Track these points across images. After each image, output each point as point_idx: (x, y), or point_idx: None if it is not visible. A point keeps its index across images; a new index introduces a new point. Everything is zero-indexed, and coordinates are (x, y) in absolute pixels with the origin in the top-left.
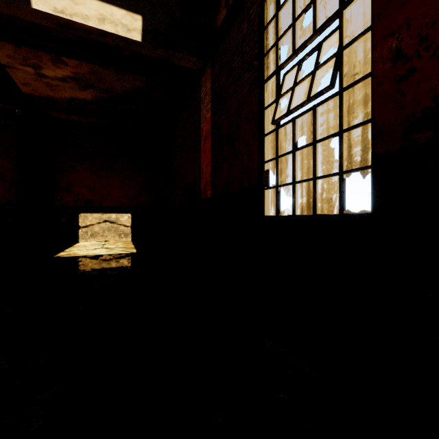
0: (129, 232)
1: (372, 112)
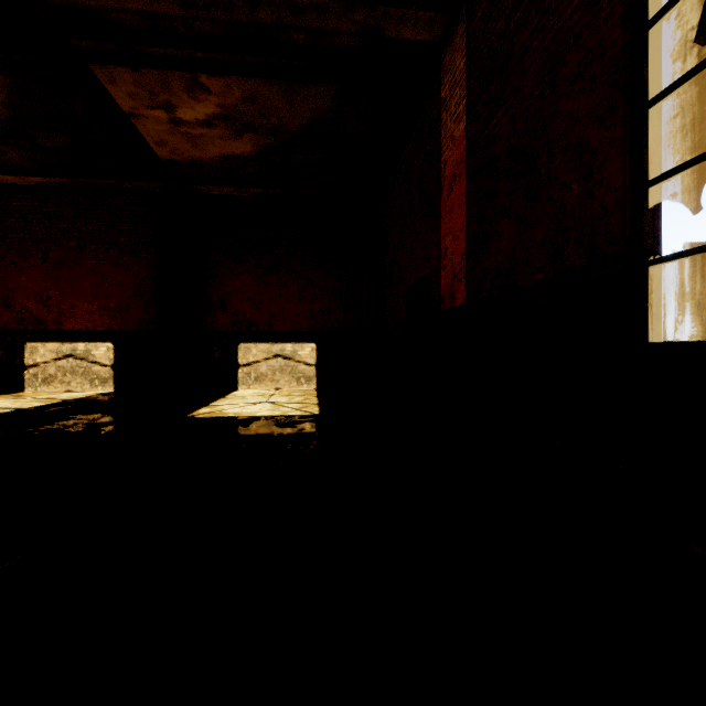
0: (314, 374)
1: None
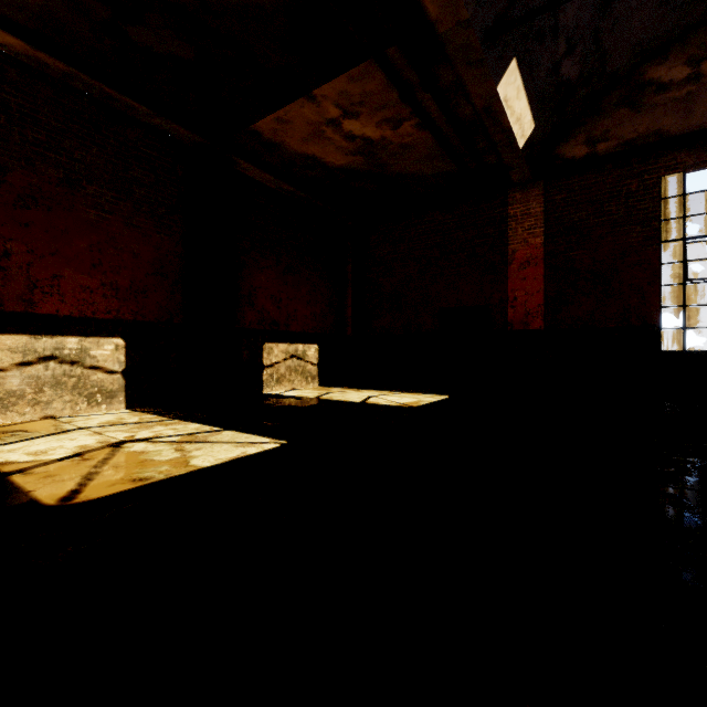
0: (316, 373)
1: None
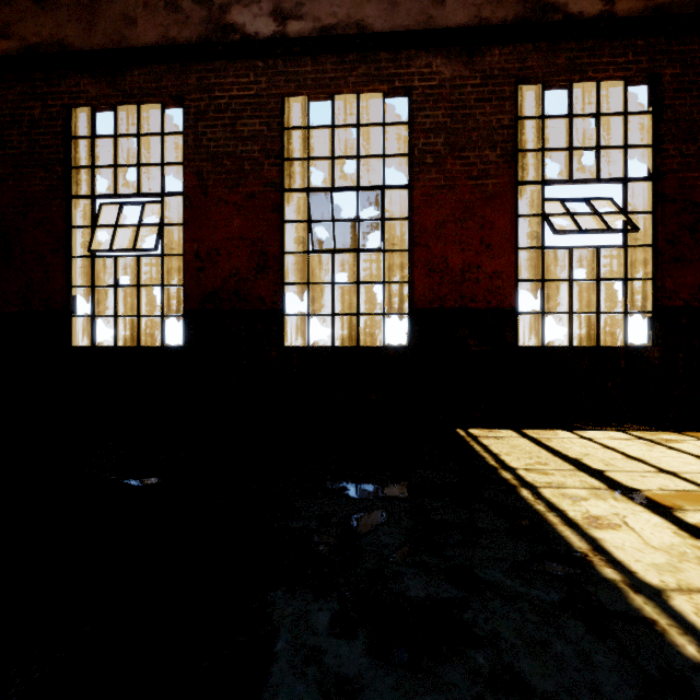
0: None
1: (184, 282)
